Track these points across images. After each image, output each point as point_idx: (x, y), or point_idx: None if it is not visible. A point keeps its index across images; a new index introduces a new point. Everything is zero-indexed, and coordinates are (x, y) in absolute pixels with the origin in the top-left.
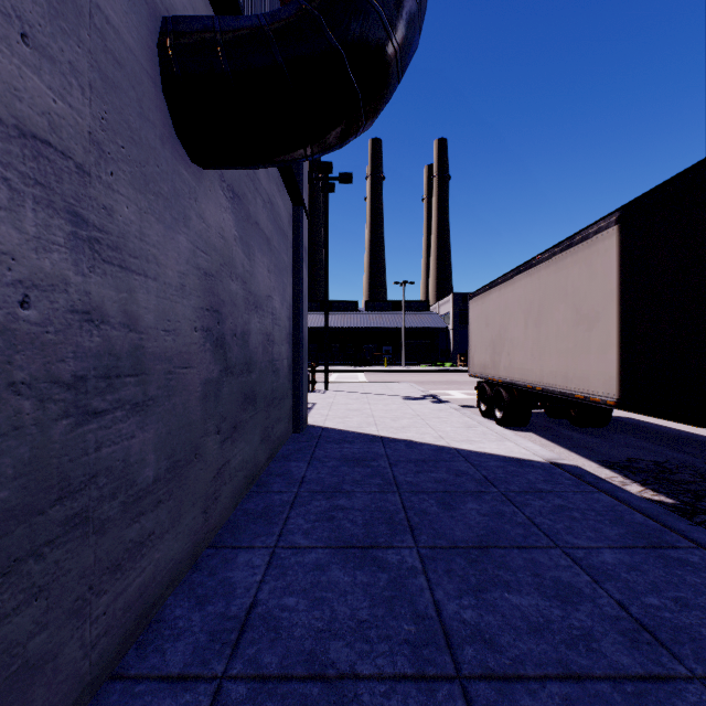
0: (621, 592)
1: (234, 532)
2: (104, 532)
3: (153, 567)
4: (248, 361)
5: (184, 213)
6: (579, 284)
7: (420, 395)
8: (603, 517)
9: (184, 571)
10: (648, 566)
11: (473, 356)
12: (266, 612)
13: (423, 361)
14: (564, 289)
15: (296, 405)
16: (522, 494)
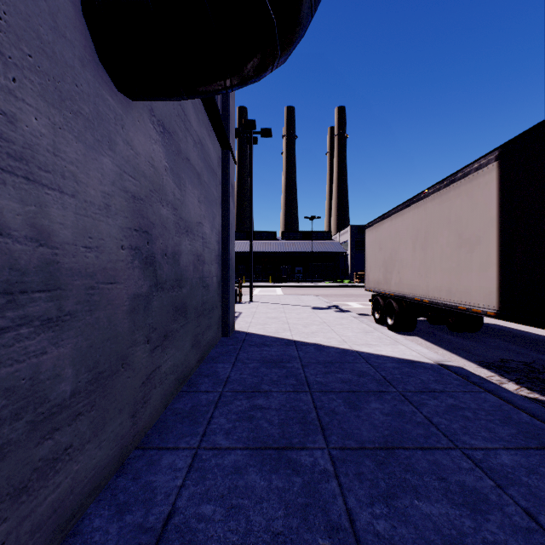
0: (526, 499)
1: (162, 432)
2: (2, 457)
3: (71, 480)
4: (179, 277)
5: (109, 137)
6: (461, 213)
7: (326, 305)
8: (493, 417)
9: (109, 476)
10: (544, 469)
11: (369, 274)
12: (183, 523)
13: (326, 278)
14: (447, 218)
15: (224, 314)
16: (418, 394)
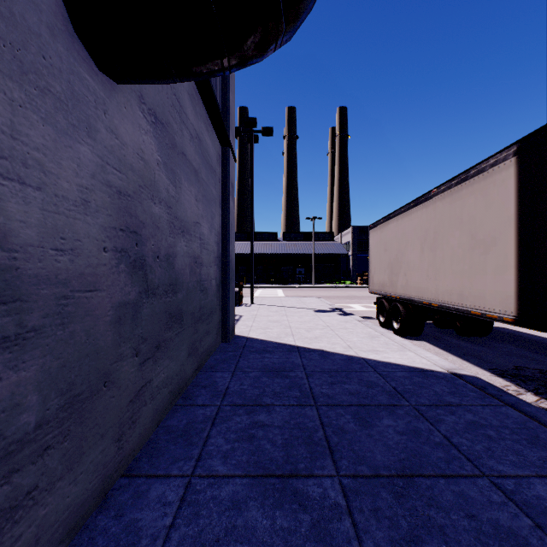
0: None
1: (152, 455)
2: None
3: (36, 528)
4: (174, 282)
5: (88, 122)
6: (475, 212)
7: (328, 308)
8: (519, 436)
9: (88, 513)
10: None
11: (373, 276)
12: None
13: (328, 280)
14: (459, 217)
15: (223, 319)
16: (433, 408)
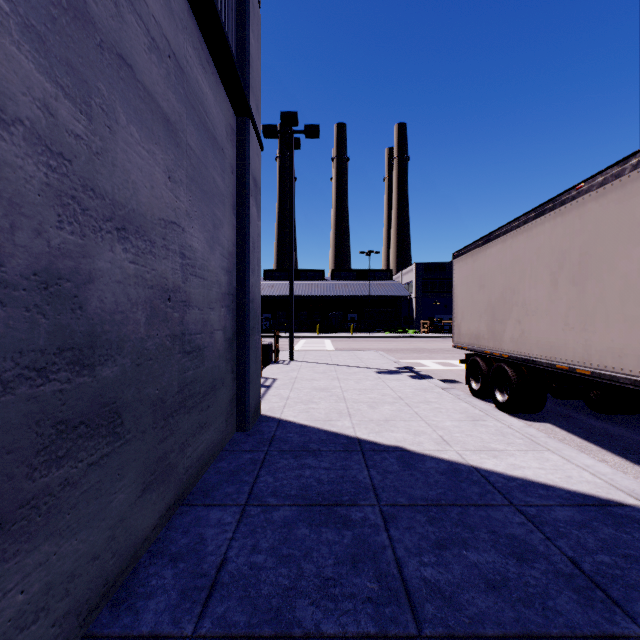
0: None
1: None
2: None
3: None
4: (81, 341)
5: None
6: None
7: (394, 367)
8: None
9: None
10: None
11: (460, 324)
12: None
13: (386, 327)
14: None
15: (240, 393)
16: None
